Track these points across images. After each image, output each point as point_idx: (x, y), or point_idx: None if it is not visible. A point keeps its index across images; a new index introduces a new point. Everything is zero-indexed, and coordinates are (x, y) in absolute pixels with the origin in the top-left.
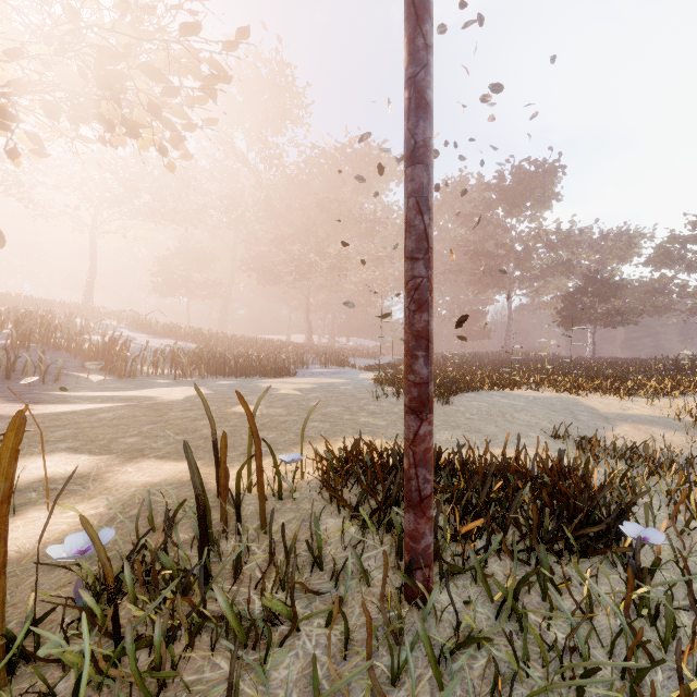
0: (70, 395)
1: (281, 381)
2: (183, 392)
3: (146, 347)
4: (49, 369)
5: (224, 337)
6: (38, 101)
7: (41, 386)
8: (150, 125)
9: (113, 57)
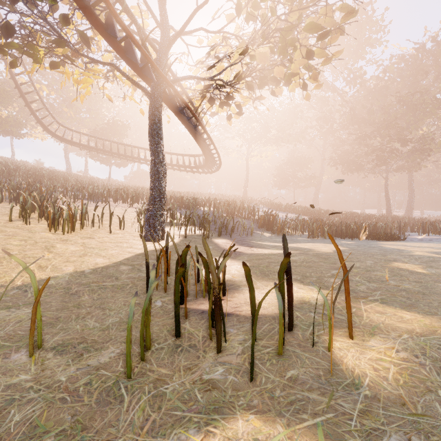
0: (262, 244)
1: (398, 244)
2: (326, 247)
3: (286, 217)
4: (245, 229)
5: (323, 211)
6: (243, 83)
7: (246, 237)
8: (298, 73)
9: (290, 30)
